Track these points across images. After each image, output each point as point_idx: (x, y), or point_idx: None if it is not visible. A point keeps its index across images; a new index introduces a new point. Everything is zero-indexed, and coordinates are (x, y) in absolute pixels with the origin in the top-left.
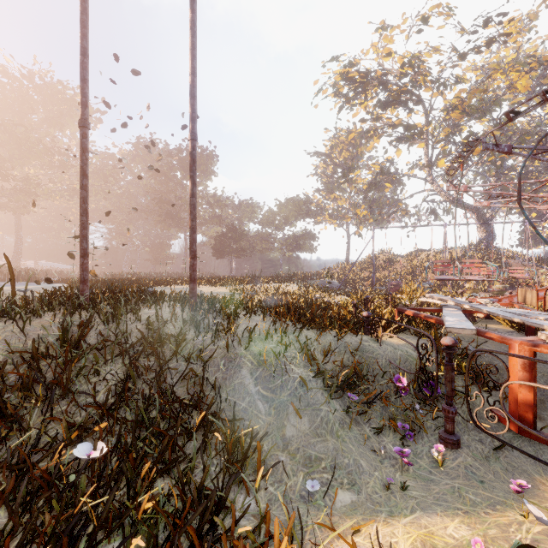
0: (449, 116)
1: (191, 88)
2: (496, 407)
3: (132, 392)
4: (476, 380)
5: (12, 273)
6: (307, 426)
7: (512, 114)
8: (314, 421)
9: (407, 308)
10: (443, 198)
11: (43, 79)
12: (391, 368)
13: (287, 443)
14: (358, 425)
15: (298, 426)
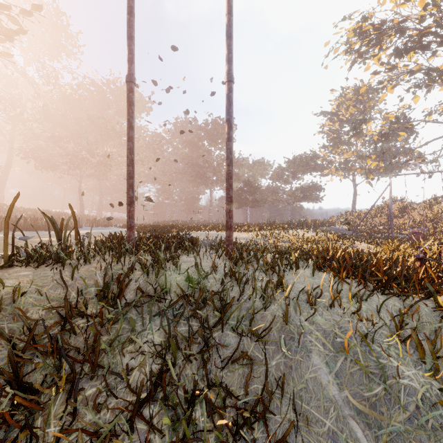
0: None
1: (227, 28)
2: None
3: (170, 384)
4: None
5: (75, 220)
6: None
7: None
8: None
9: None
10: None
11: (115, 84)
12: None
13: None
14: None
15: None
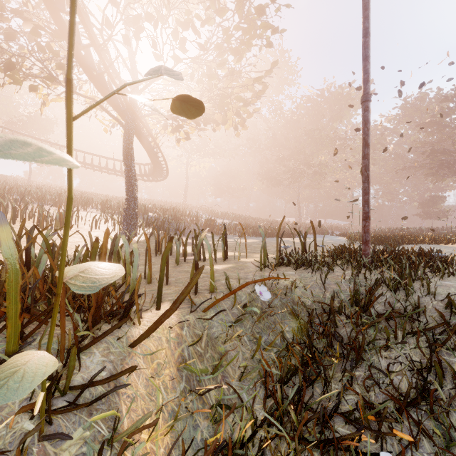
0: None
1: None
2: None
3: (440, 402)
4: None
5: (314, 233)
6: None
7: None
8: None
9: None
10: None
11: (329, 91)
12: None
13: None
14: None
15: None
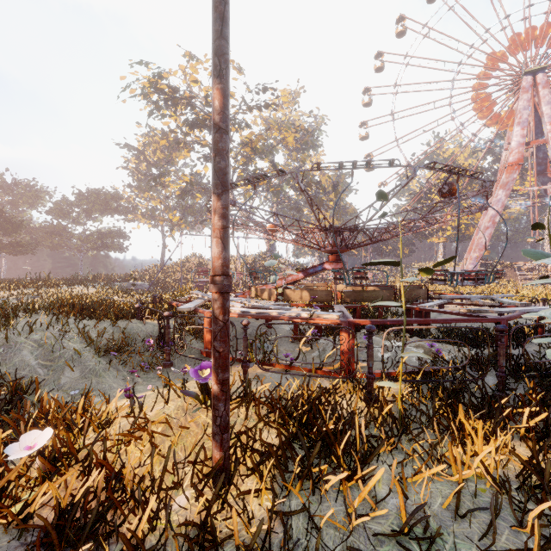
0: (244, 150)
1: None
2: (183, 341)
3: None
4: (197, 337)
5: None
6: (79, 375)
7: (286, 159)
8: (84, 372)
9: (176, 301)
10: (241, 214)
11: None
12: (149, 337)
13: (62, 387)
14: (119, 372)
15: (71, 377)
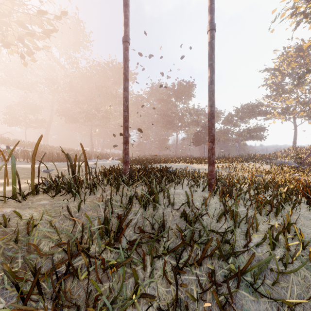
0: None
1: None
2: None
3: None
4: None
5: (85, 156)
6: None
7: None
8: None
9: None
10: None
11: (112, 63)
12: None
13: None
14: None
15: None
